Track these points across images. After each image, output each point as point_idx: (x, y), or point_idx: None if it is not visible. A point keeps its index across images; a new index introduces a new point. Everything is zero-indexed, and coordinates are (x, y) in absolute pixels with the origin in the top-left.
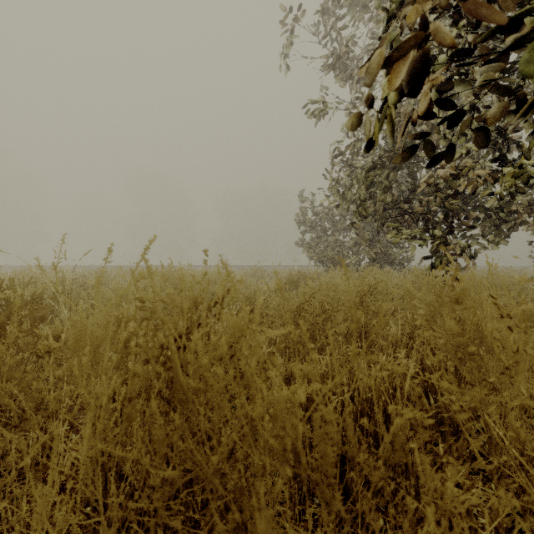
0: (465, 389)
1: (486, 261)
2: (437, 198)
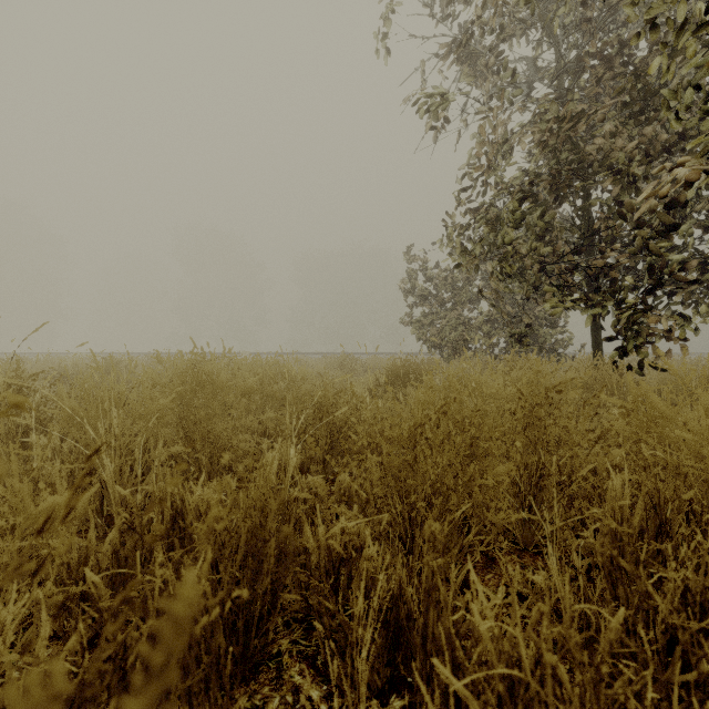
0: None
1: None
2: (636, 241)
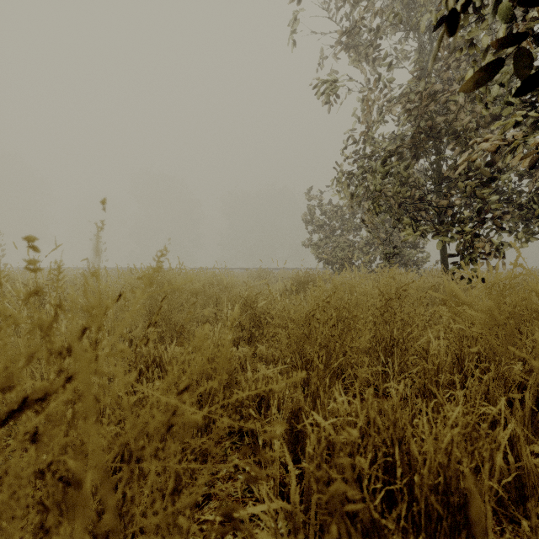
0: None
1: None
2: (467, 188)
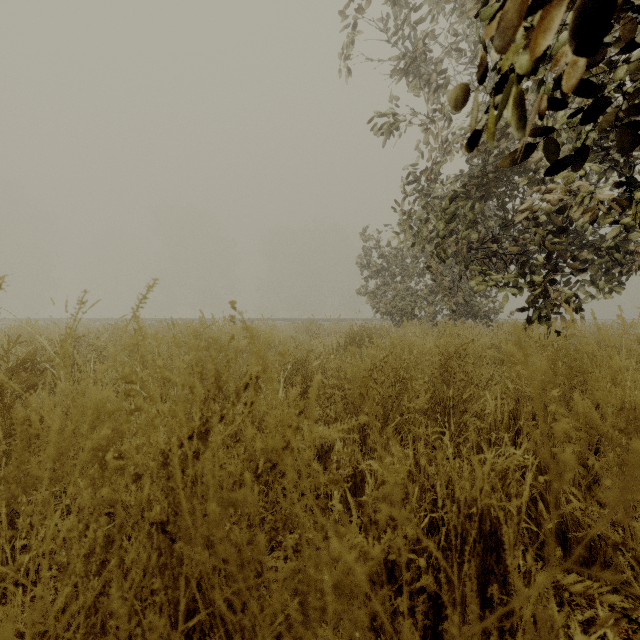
0: (632, 514)
1: (620, 315)
2: (538, 235)
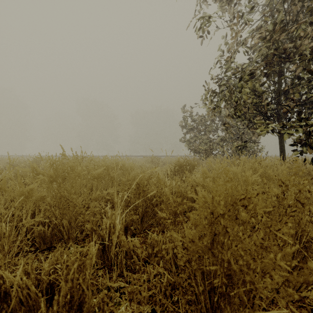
0: None
1: None
2: None
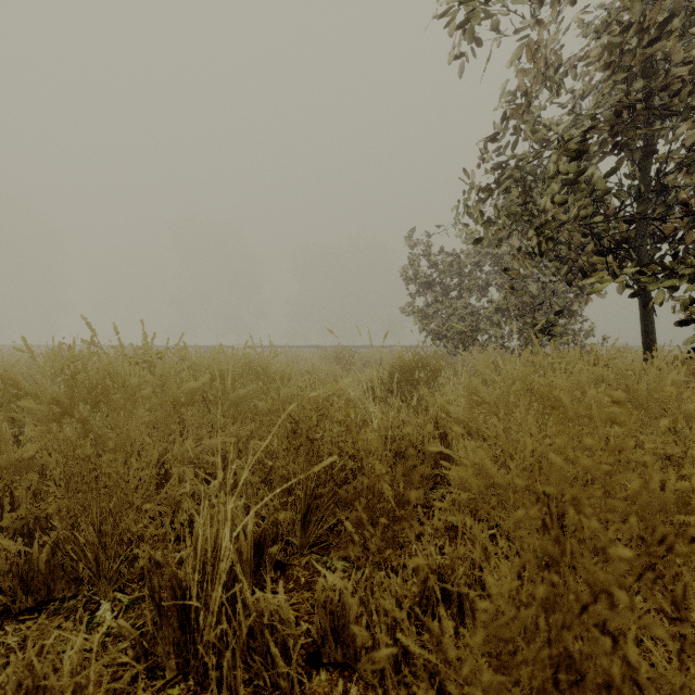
0: None
1: None
2: None
